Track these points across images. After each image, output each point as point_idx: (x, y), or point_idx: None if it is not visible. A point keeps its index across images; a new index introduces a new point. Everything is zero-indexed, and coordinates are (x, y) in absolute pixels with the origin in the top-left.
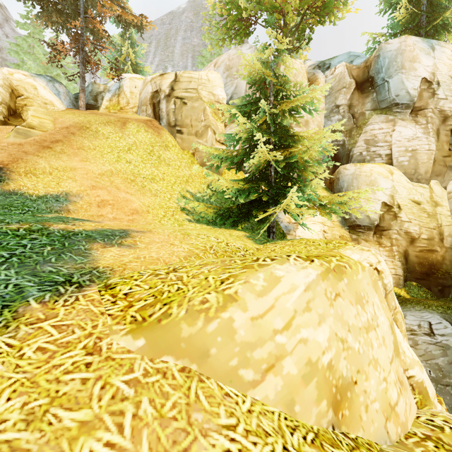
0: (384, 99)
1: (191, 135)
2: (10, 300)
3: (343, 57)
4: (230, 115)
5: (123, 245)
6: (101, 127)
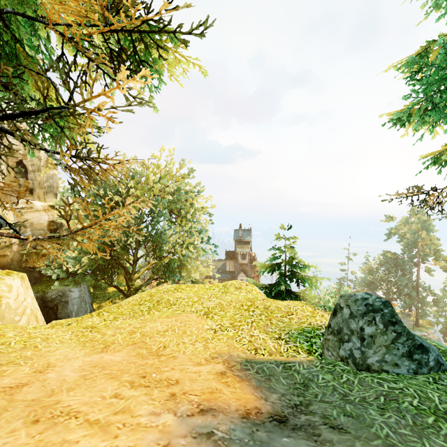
0: None
1: None
2: None
3: None
4: None
5: None
6: None
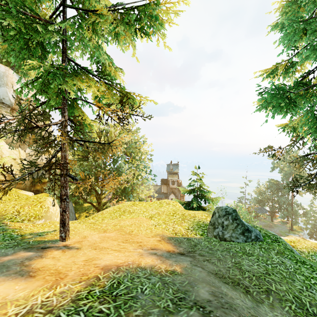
0: None
1: None
2: (3, 229)
3: None
4: None
5: None
6: None
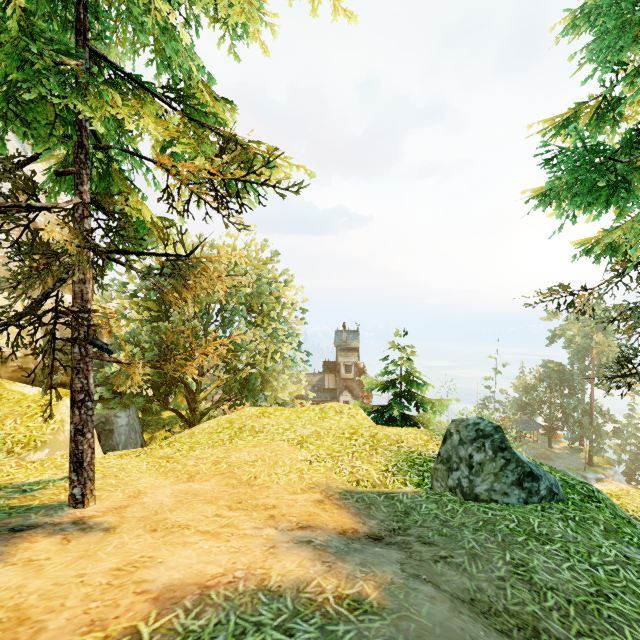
0: None
1: None
2: None
3: None
4: None
5: None
6: None
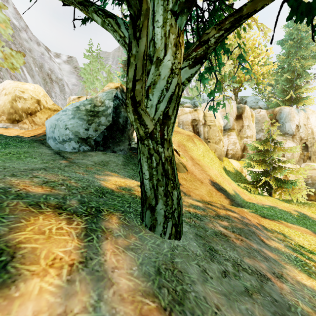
0: (282, 130)
1: (213, 143)
2: None
3: (252, 98)
4: (254, 147)
5: (313, 218)
6: (187, 143)
